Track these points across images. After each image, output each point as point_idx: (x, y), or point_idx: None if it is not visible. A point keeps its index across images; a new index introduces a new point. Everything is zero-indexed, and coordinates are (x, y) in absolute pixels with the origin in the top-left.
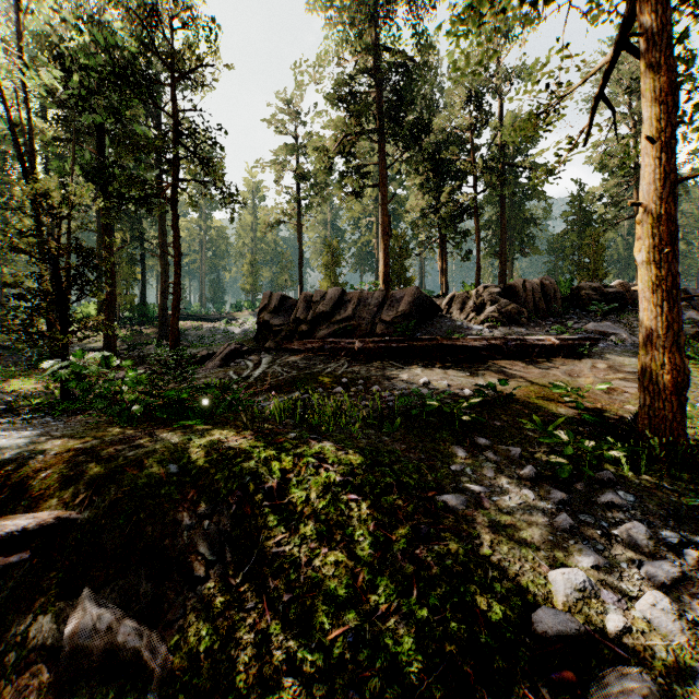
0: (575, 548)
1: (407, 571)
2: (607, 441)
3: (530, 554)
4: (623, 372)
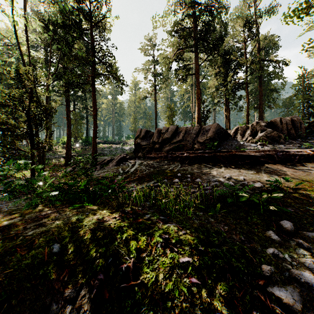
0: None
1: None
2: None
3: None
4: None
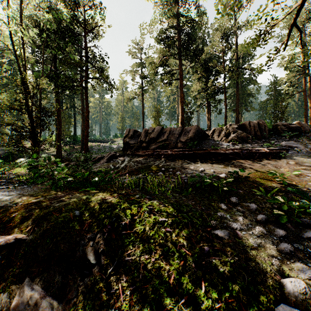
0: (294, 265)
1: (198, 275)
2: (304, 202)
3: (268, 267)
4: (303, 166)
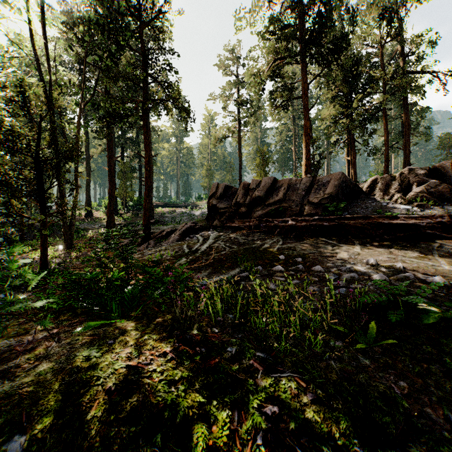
0: None
1: None
2: None
3: None
4: None
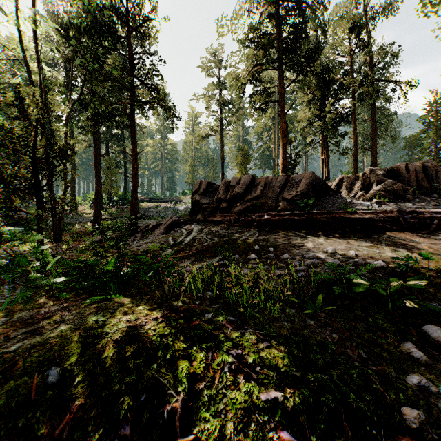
0: None
1: None
2: None
3: None
4: None
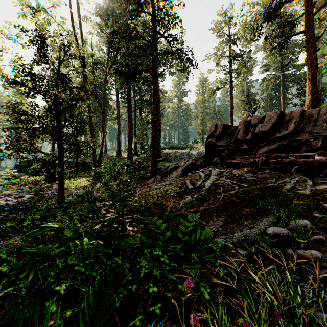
0: None
1: None
2: None
3: None
4: None
